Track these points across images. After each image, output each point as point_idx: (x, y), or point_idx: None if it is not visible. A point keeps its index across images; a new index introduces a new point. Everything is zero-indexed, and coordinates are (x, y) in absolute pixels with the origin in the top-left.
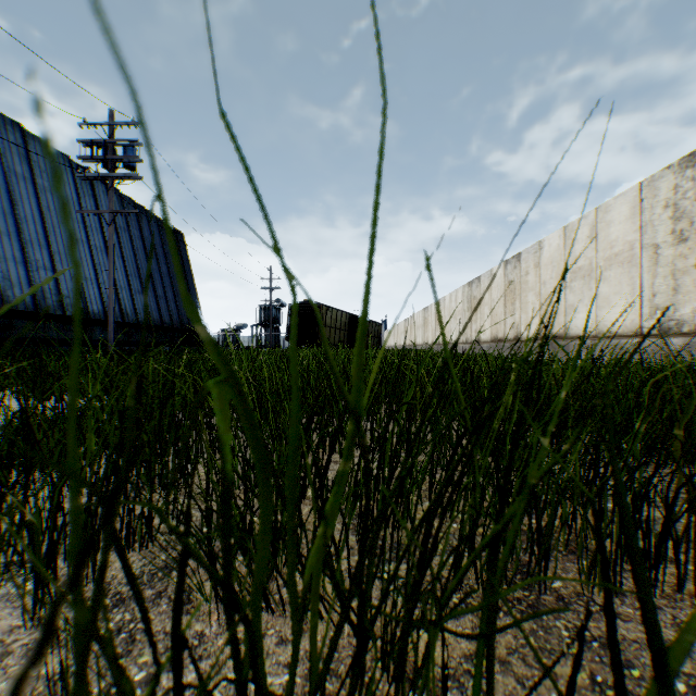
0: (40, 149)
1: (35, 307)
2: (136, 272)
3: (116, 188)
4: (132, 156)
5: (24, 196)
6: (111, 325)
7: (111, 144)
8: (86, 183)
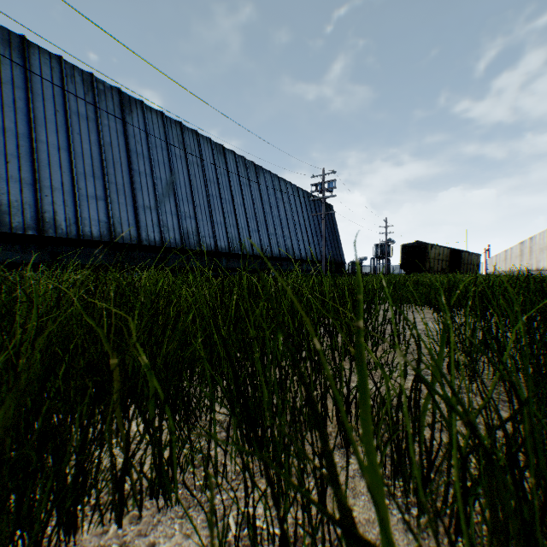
0: (283, 183)
1: (287, 256)
2: (315, 233)
3: (305, 190)
4: (332, 187)
5: (280, 207)
6: (323, 263)
7: (323, 183)
8: (296, 193)
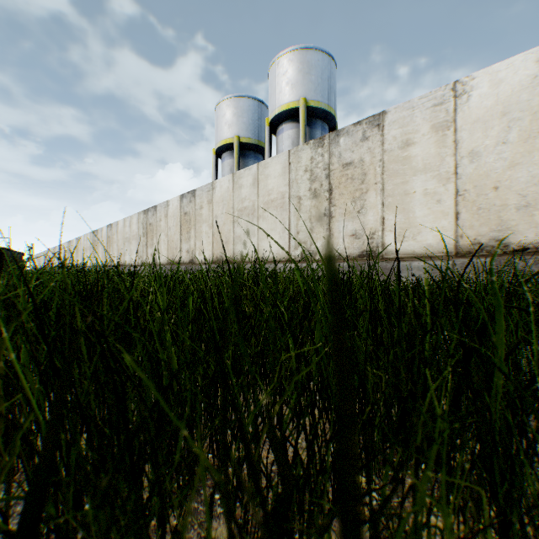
0: None
1: None
2: None
3: None
4: None
5: None
6: None
7: None
8: None
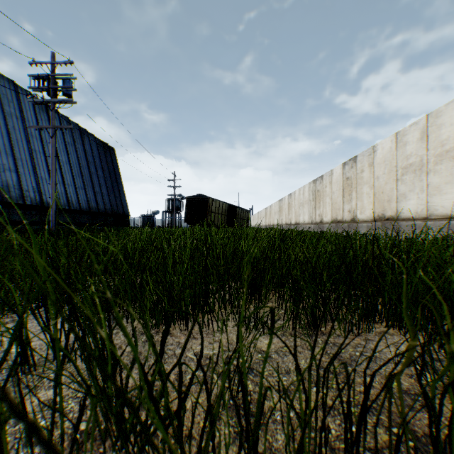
0: (8, 86)
1: (1, 197)
2: (80, 174)
3: (66, 116)
4: (68, 86)
5: None
6: (53, 210)
7: (53, 77)
8: (43, 111)
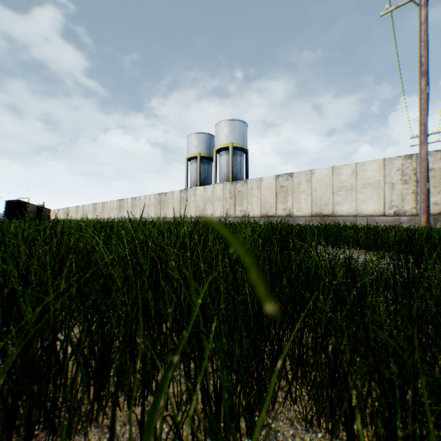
0: None
1: None
2: None
3: None
4: None
5: None
6: None
7: None
8: None
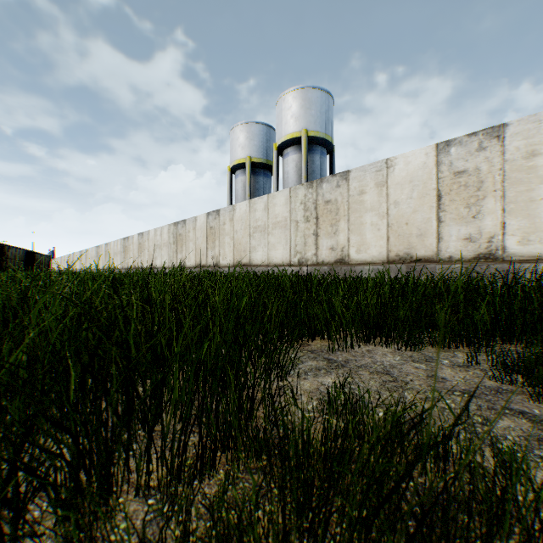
0: None
1: None
2: None
3: None
4: None
5: None
6: None
7: None
8: None
